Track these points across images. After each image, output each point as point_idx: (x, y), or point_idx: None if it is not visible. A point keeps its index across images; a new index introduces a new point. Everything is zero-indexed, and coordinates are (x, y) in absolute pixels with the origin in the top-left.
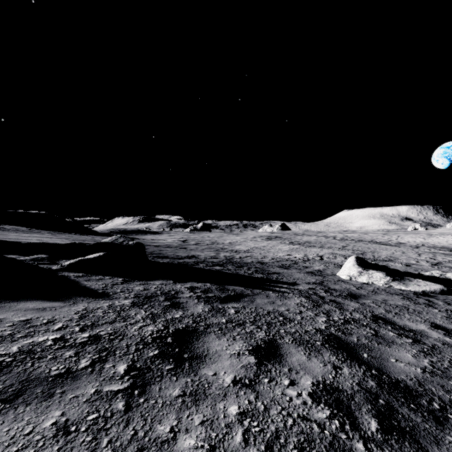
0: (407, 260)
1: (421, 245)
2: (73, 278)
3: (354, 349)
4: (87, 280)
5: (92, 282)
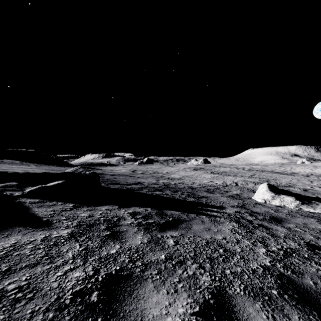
0: (303, 186)
1: (310, 174)
2: (27, 204)
3: (320, 302)
4: (40, 206)
5: (42, 209)
